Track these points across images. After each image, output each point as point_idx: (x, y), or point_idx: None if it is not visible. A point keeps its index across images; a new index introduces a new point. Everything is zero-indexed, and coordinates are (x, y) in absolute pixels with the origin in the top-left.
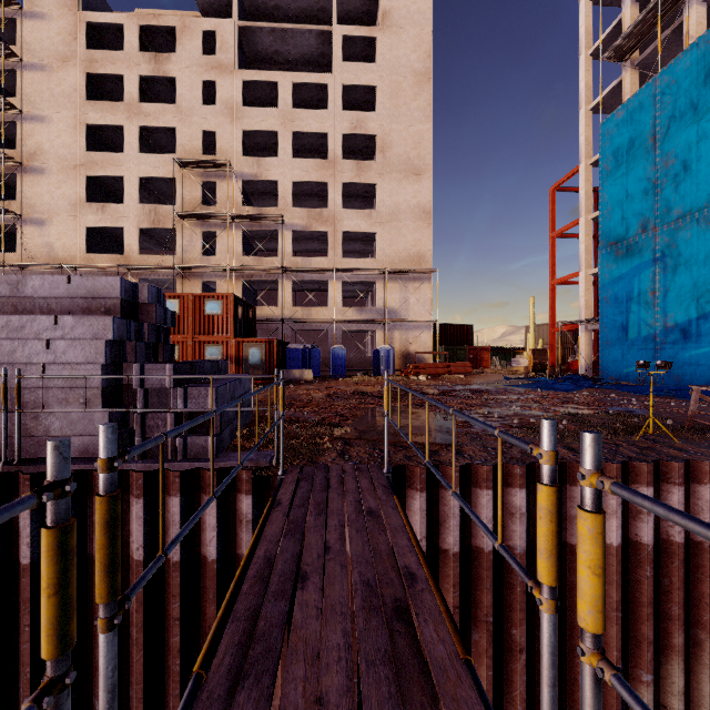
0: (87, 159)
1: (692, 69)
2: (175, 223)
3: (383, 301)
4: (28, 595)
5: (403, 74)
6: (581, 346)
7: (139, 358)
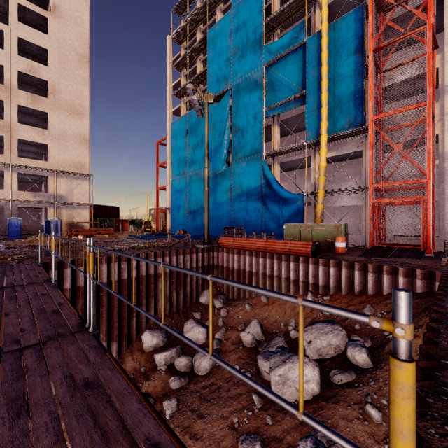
0: None
1: (196, 117)
2: None
3: (53, 189)
4: None
5: (69, 51)
6: (168, 220)
7: None
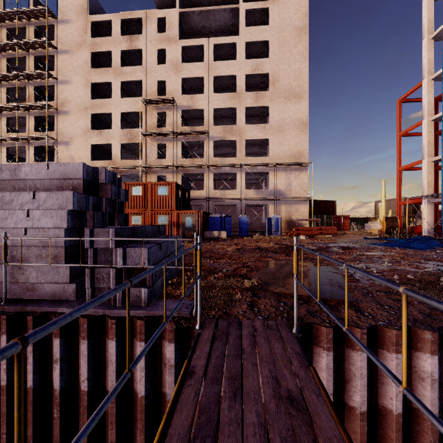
0: (91, 103)
1: None
2: (142, 139)
3: (273, 185)
4: (4, 409)
5: (287, 30)
6: (424, 215)
7: (97, 224)
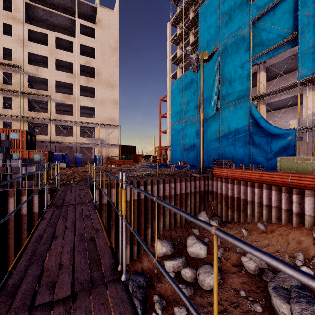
0: None
1: (189, 76)
2: None
3: (98, 135)
4: None
5: (107, 46)
6: (168, 154)
7: (3, 158)
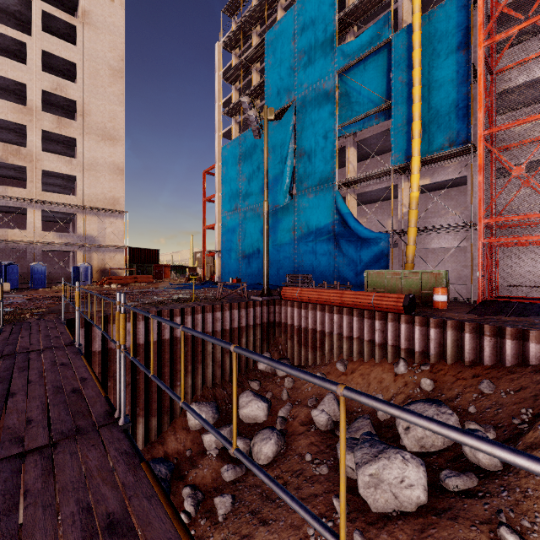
0: None
1: (251, 140)
2: None
3: (83, 229)
4: None
5: (101, 64)
6: (217, 265)
7: None
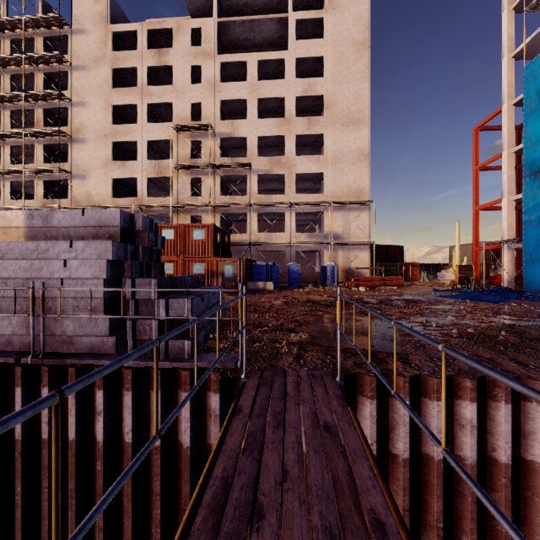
0: (113, 130)
1: None
2: (173, 173)
3: (329, 227)
4: (46, 463)
5: (345, 45)
6: (504, 263)
7: (134, 274)
